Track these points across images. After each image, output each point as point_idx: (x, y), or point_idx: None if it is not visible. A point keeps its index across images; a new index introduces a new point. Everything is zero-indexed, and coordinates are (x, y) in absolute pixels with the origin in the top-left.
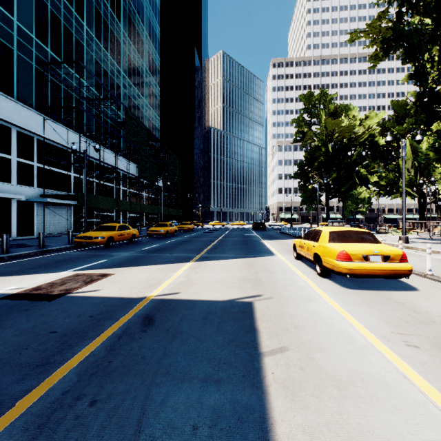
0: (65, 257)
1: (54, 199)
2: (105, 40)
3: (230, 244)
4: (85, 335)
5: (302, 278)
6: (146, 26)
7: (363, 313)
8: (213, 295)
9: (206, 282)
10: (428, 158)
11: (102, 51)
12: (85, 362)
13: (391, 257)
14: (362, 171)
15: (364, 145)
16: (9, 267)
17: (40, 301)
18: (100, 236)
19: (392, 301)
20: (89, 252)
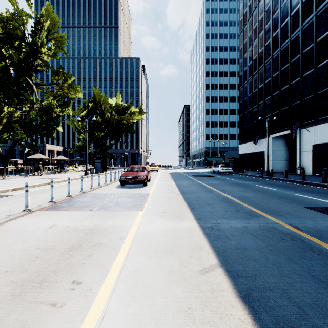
0: None
1: None
2: None
3: None
4: None
5: None
6: None
7: None
8: None
9: None
10: None
11: None
12: None
13: None
14: None
15: None
16: None
17: None
18: None
19: None
20: None
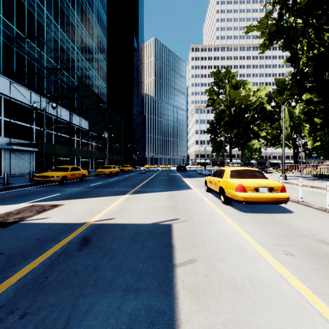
0: (25, 192)
1: (18, 146)
2: (61, 23)
3: (158, 181)
4: (29, 255)
5: (210, 205)
6: (95, 14)
7: (254, 230)
8: (141, 219)
9: (137, 210)
10: (300, 119)
11: (59, 31)
12: (24, 279)
13: (275, 188)
14: (255, 128)
15: (256, 109)
16: None
17: None
18: (55, 175)
19: (275, 221)
20: (46, 188)
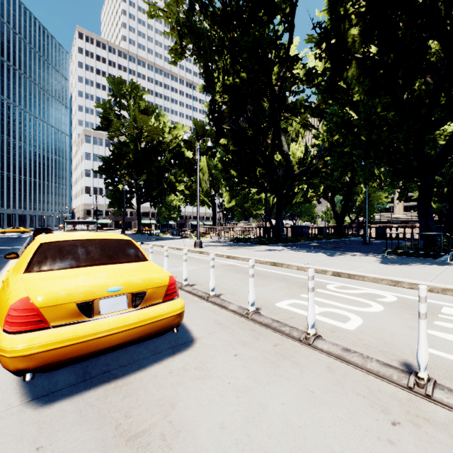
0: None
1: None
2: None
3: None
4: None
5: None
6: None
7: None
8: None
9: None
10: (217, 169)
11: None
12: None
13: (148, 294)
14: (170, 177)
15: (172, 152)
16: None
17: None
18: None
19: (124, 437)
20: None
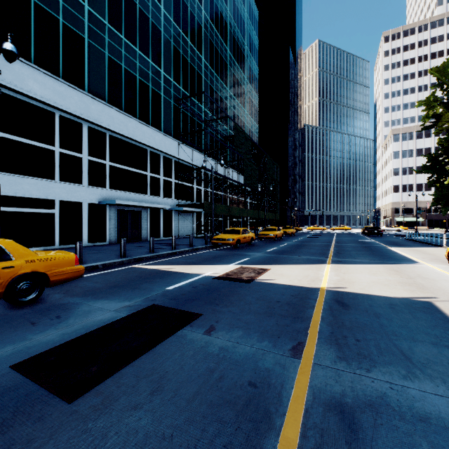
0: (214, 254)
1: (186, 208)
2: (216, 66)
3: (352, 250)
4: (303, 306)
5: None
6: (247, 41)
7: None
8: (382, 292)
9: (363, 282)
10: None
11: (214, 76)
12: (324, 320)
13: None
14: None
15: None
16: (187, 259)
17: (242, 282)
18: (231, 238)
19: None
20: (227, 251)
